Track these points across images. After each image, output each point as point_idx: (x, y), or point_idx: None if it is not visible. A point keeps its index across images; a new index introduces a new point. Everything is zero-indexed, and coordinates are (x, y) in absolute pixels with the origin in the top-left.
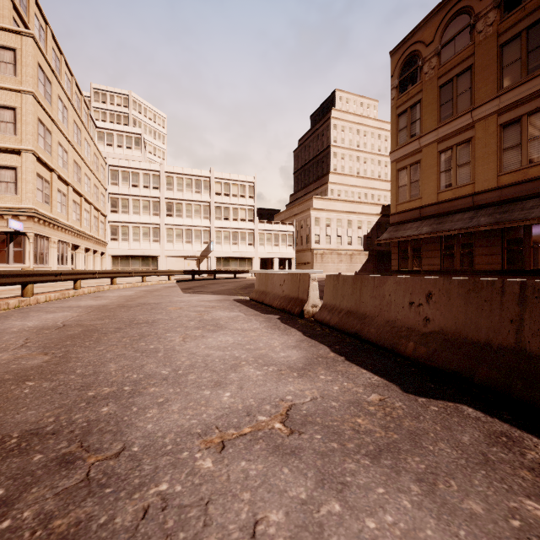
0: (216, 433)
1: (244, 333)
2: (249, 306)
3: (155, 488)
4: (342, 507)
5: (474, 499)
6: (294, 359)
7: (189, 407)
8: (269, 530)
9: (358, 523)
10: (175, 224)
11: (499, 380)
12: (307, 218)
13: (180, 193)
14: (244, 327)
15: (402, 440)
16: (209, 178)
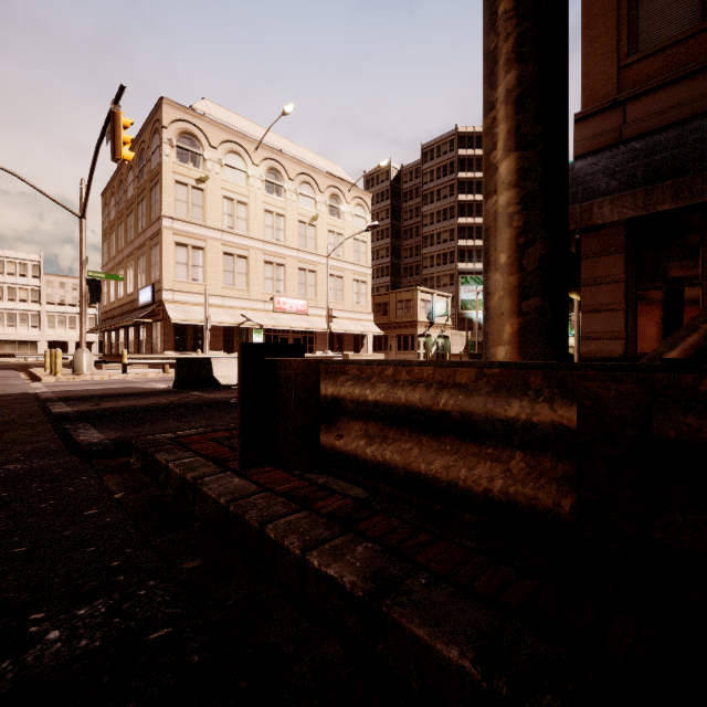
0: None
1: None
2: None
3: None
4: None
5: None
6: None
7: None
8: None
9: None
10: None
11: None
12: None
13: None
14: None
15: None
16: None
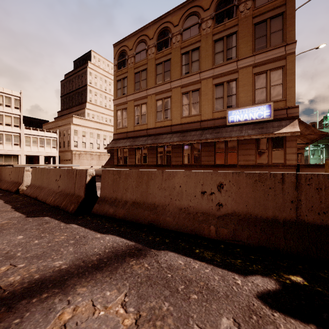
0: None
1: None
2: None
3: None
4: None
5: None
6: None
7: None
8: None
9: None
10: None
11: (66, 205)
12: (68, 129)
13: None
14: None
15: None
16: None
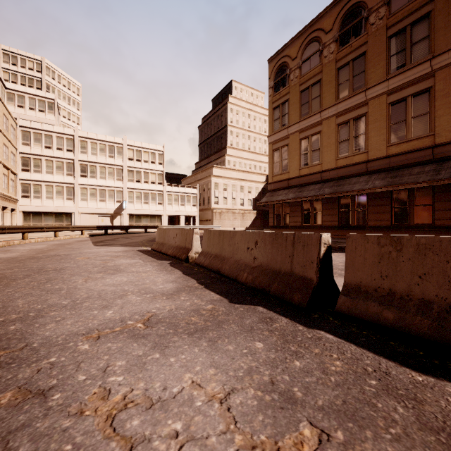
0: (96, 332)
1: (137, 274)
2: (149, 255)
3: (47, 360)
4: (160, 355)
5: (232, 345)
6: (168, 289)
7: (80, 321)
8: (114, 368)
9: (165, 360)
10: (89, 184)
11: (281, 291)
12: (208, 183)
13: (94, 156)
14: (139, 270)
15: (212, 325)
16: (122, 145)
